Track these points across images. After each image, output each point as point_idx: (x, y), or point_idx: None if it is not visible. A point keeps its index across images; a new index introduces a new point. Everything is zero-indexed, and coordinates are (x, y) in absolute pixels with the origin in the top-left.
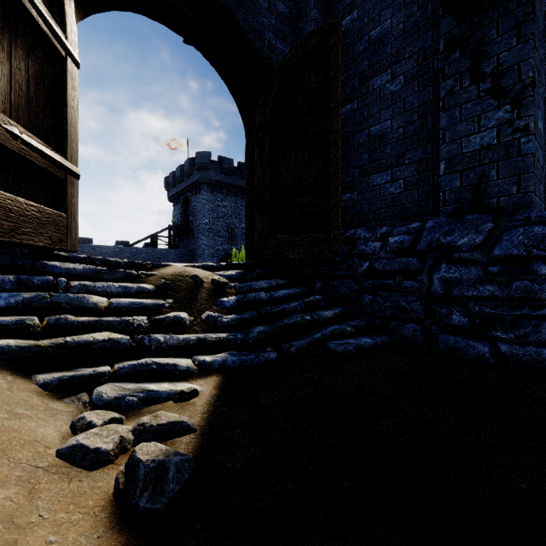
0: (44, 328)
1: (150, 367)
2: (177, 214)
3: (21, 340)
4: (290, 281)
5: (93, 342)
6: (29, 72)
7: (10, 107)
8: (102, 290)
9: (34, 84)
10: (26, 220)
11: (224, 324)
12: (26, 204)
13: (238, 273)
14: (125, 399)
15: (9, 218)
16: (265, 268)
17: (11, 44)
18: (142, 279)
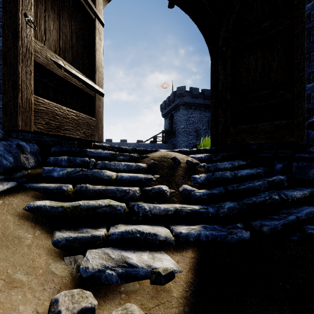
0: (74, 192)
1: (135, 235)
2: (166, 124)
3: (53, 202)
4: (250, 163)
5: (98, 207)
6: (72, 28)
7: (59, 49)
8: (114, 167)
9: (75, 36)
10: (68, 121)
11: (197, 197)
12: (68, 110)
13: (206, 156)
14: (107, 273)
15: (56, 119)
16: (226, 152)
17: (60, 9)
18: (139, 160)
